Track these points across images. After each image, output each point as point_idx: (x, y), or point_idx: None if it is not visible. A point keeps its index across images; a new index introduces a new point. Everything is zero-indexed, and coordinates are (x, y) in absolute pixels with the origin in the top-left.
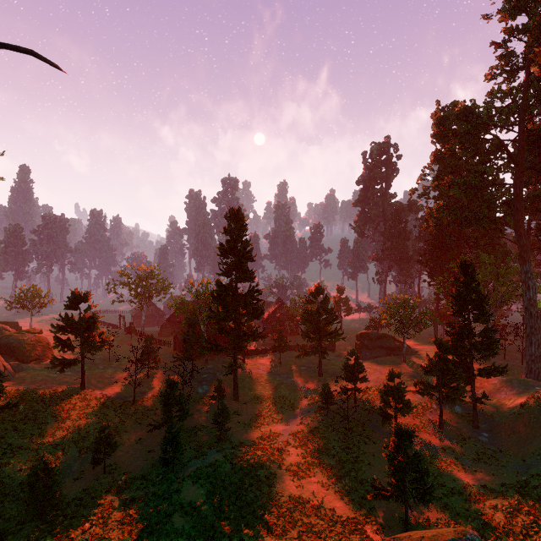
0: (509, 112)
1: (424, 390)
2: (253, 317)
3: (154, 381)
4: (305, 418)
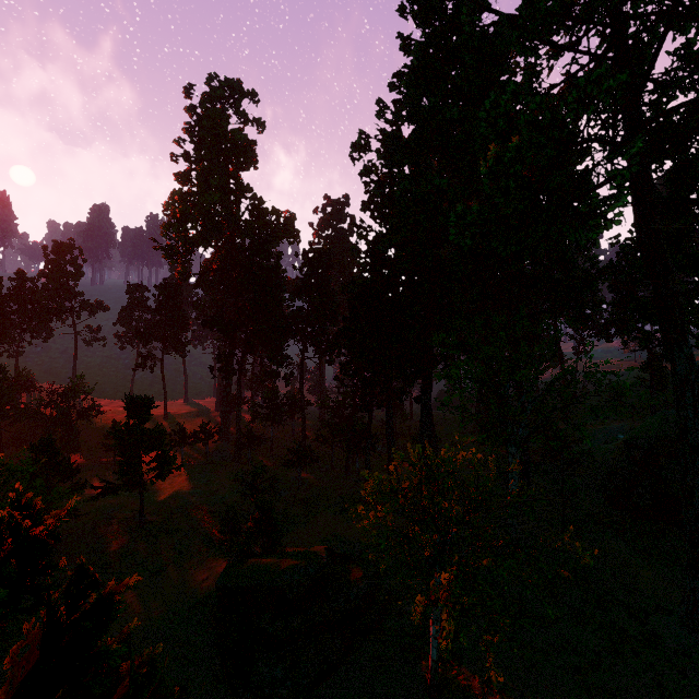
0: None
1: None
2: None
3: None
4: None
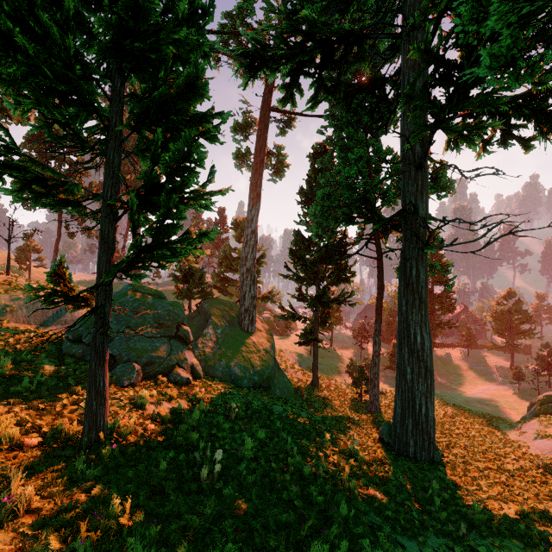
0: None
1: None
2: (447, 311)
3: (366, 351)
4: (496, 389)
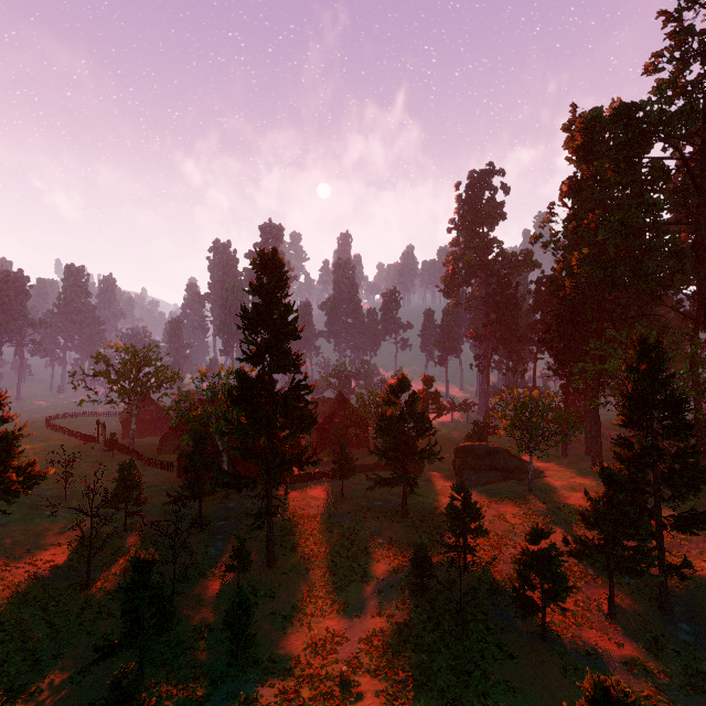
0: (679, 121)
1: (586, 554)
2: (298, 431)
3: (134, 537)
4: (386, 603)
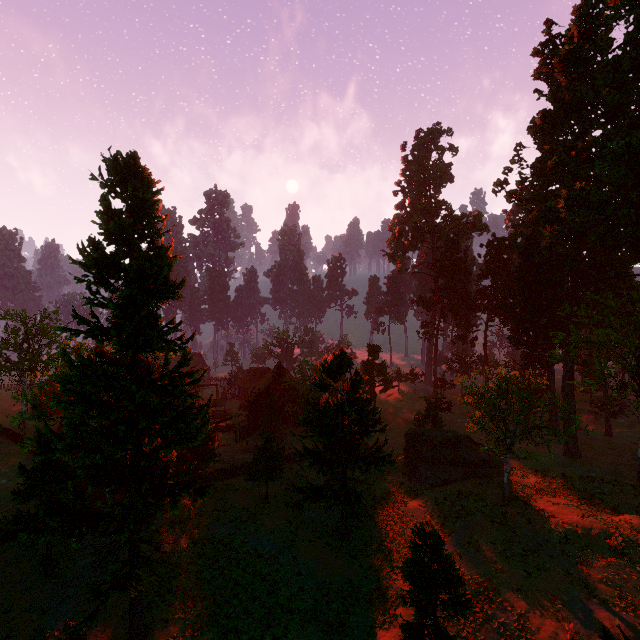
0: None
1: None
2: (172, 443)
3: None
4: None
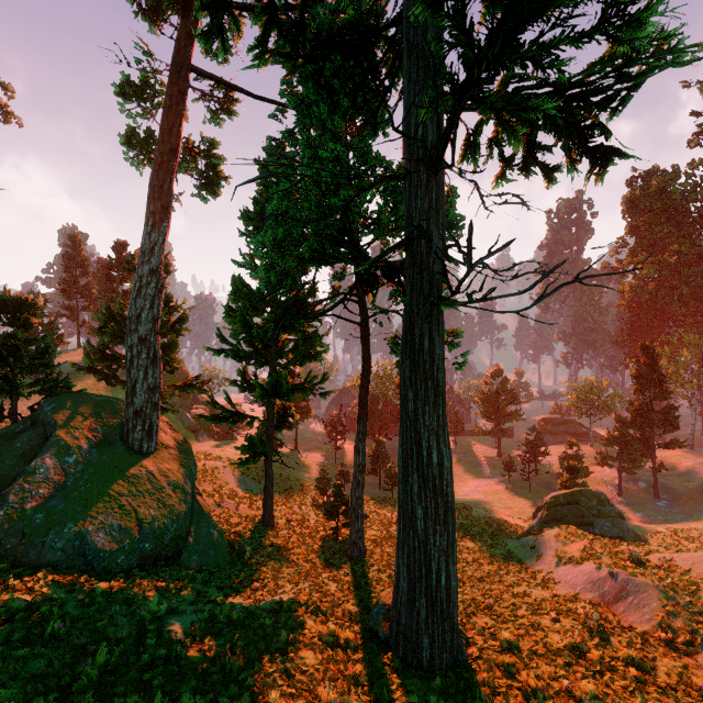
0: None
1: (603, 459)
2: None
3: (342, 451)
4: (488, 483)
